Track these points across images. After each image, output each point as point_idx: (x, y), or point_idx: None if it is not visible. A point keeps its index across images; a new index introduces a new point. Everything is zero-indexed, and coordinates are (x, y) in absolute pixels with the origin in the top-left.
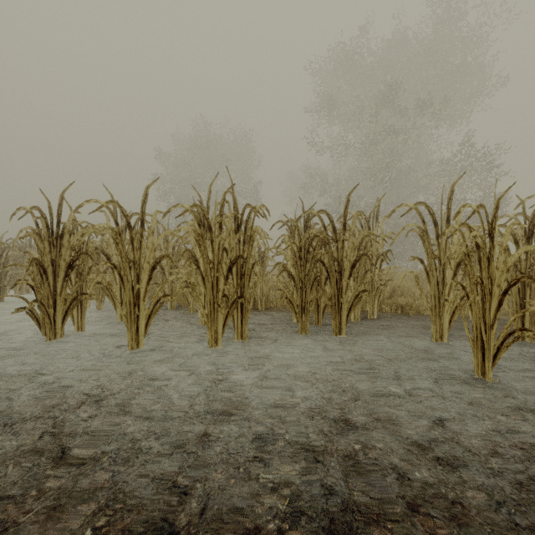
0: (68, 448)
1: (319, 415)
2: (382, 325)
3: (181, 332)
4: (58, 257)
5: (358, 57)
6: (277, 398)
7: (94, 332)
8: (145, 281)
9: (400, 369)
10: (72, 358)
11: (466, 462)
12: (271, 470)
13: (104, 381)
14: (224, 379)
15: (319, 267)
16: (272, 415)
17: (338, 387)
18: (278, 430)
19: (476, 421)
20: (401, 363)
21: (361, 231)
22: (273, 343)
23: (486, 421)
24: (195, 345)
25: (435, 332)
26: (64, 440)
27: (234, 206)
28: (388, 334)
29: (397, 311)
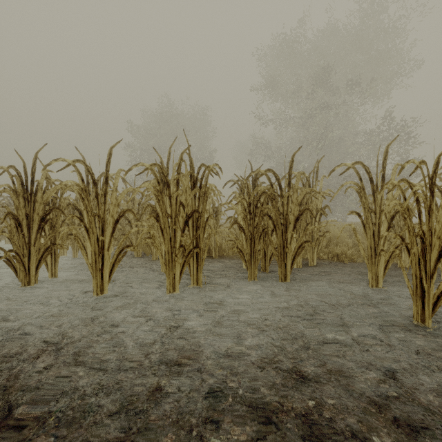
0: (14, 405)
1: (271, 366)
2: (321, 272)
3: (144, 278)
4: (32, 212)
5: (296, 44)
6: (229, 346)
7: (66, 278)
8: (109, 233)
9: (343, 314)
10: (41, 303)
11: (426, 423)
12: (223, 433)
13: (66, 328)
14: (179, 325)
15: (266, 220)
16: (224, 365)
17: (286, 334)
18: (230, 383)
19: (426, 372)
20: (343, 308)
21: (302, 189)
22: (225, 288)
23: (436, 372)
24: (155, 291)
25: (371, 278)
26: (13, 396)
27: (190, 166)
28: (328, 280)
29: (333, 259)
